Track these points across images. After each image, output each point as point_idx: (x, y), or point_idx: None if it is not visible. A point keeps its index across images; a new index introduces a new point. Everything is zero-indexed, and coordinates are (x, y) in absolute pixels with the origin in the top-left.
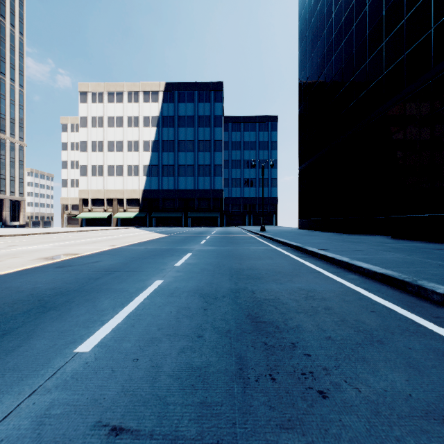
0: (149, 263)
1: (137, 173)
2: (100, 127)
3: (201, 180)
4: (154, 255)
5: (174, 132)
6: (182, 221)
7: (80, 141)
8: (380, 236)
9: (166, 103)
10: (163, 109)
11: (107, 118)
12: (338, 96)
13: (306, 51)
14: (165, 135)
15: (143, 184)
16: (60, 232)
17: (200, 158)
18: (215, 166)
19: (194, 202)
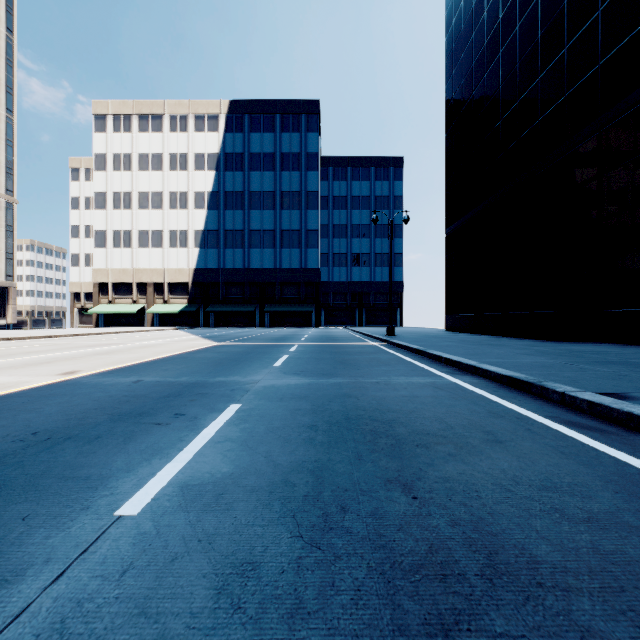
0: (22, 491)
1: (184, 242)
2: (126, 171)
3: (286, 254)
4: (117, 418)
5: (243, 179)
6: (256, 319)
7: (95, 192)
8: (626, 346)
9: (230, 133)
10: (226, 143)
11: (137, 156)
12: (528, 92)
13: (460, 32)
14: (229, 183)
15: (195, 261)
16: (34, 336)
17: (285, 219)
18: (307, 233)
19: (275, 289)
